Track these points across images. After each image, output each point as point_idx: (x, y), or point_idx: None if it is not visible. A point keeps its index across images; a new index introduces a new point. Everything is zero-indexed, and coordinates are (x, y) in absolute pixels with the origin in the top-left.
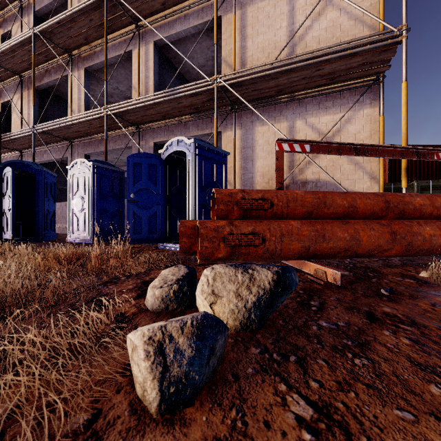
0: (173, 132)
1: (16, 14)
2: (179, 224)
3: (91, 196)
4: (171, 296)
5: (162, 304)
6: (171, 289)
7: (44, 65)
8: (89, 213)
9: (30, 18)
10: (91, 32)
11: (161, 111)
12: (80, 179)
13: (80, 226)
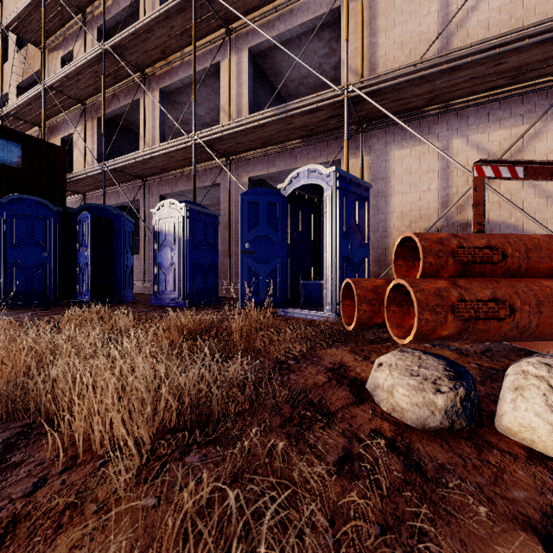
0: (274, 163)
1: (78, 30)
2: (301, 282)
3: (183, 246)
4: (458, 407)
5: (445, 419)
6: (457, 396)
7: (111, 89)
8: (180, 268)
9: (95, 34)
10: (170, 42)
11: (262, 137)
12: (168, 225)
13: (168, 284)
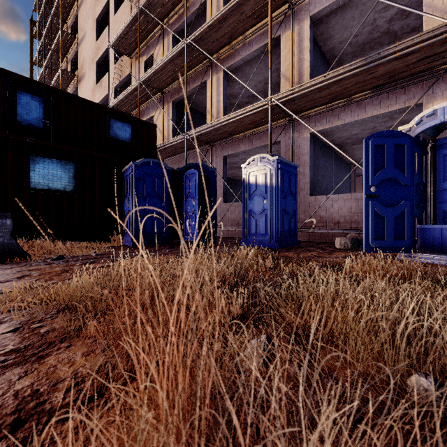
0: (339, 117)
1: (157, 38)
2: (417, 227)
3: (275, 194)
4: None
5: None
6: None
7: (184, 77)
8: (271, 214)
9: (170, 38)
10: (238, 27)
11: (335, 91)
12: (258, 177)
13: (258, 228)
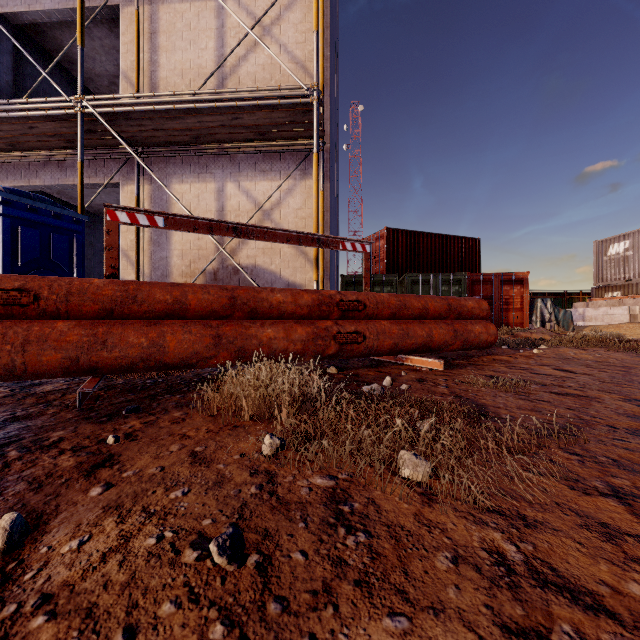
0: (37, 174)
1: None
2: None
3: None
4: None
5: None
6: None
7: None
8: None
9: None
10: None
11: (2, 136)
12: None
13: None
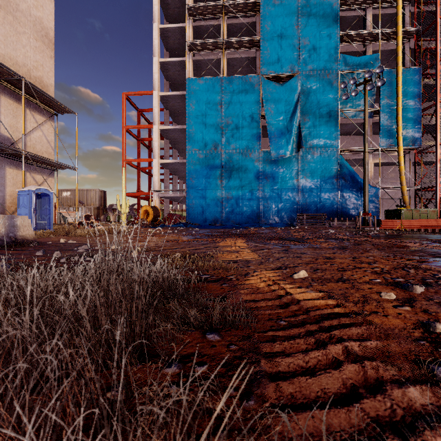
0: None
1: None
2: None
3: None
4: None
5: None
6: None
7: None
8: None
9: None
10: None
11: None
12: None
13: None
